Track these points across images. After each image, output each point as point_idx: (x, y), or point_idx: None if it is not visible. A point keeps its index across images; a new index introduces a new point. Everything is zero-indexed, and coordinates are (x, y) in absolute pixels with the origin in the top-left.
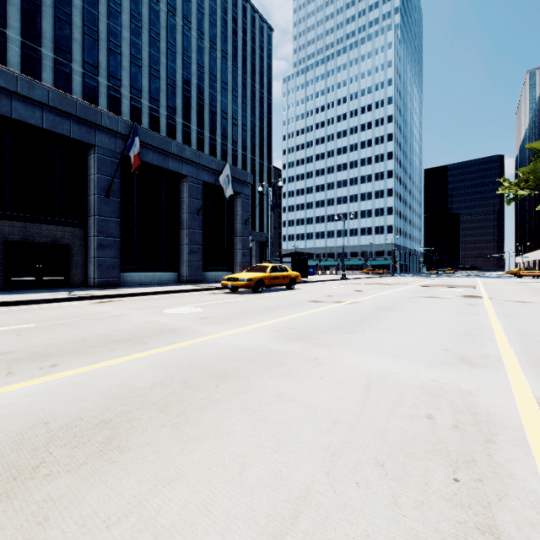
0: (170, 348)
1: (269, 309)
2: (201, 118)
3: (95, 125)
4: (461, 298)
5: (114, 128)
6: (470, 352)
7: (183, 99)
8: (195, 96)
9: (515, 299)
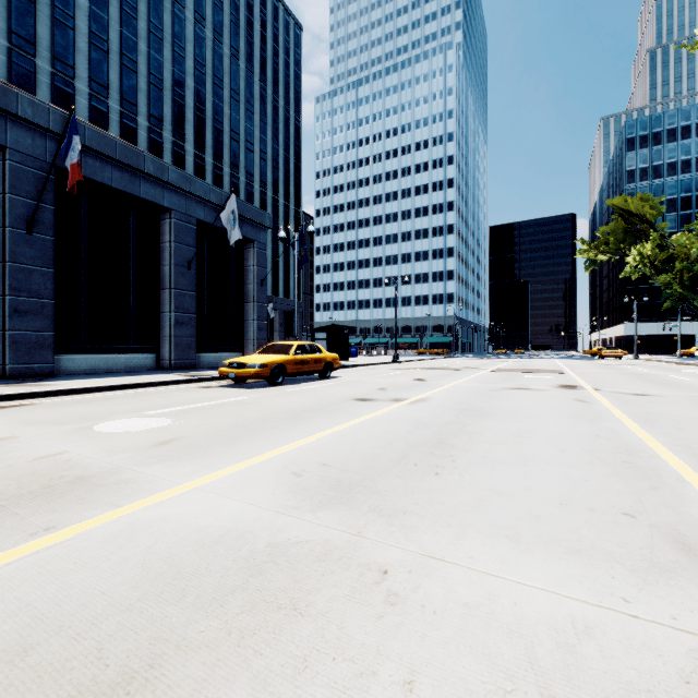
0: (23, 552)
1: (289, 417)
2: (200, 136)
3: (6, 113)
4: (560, 389)
5: (41, 122)
6: (676, 518)
7: (173, 106)
8: (191, 105)
9: (627, 390)
